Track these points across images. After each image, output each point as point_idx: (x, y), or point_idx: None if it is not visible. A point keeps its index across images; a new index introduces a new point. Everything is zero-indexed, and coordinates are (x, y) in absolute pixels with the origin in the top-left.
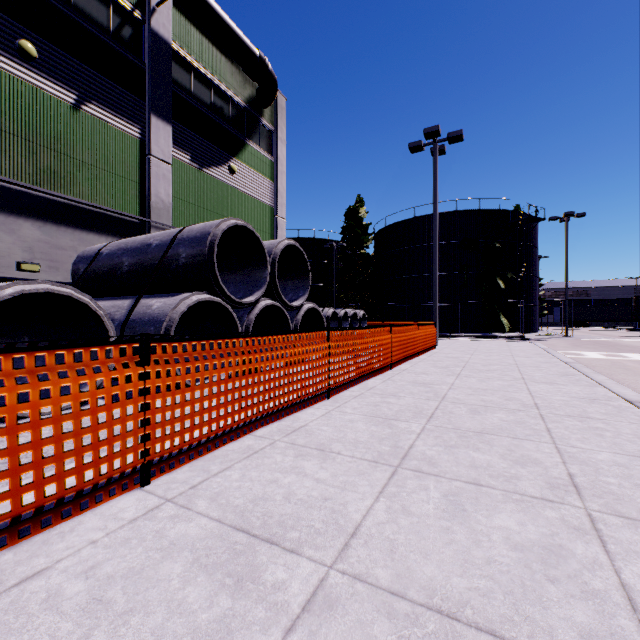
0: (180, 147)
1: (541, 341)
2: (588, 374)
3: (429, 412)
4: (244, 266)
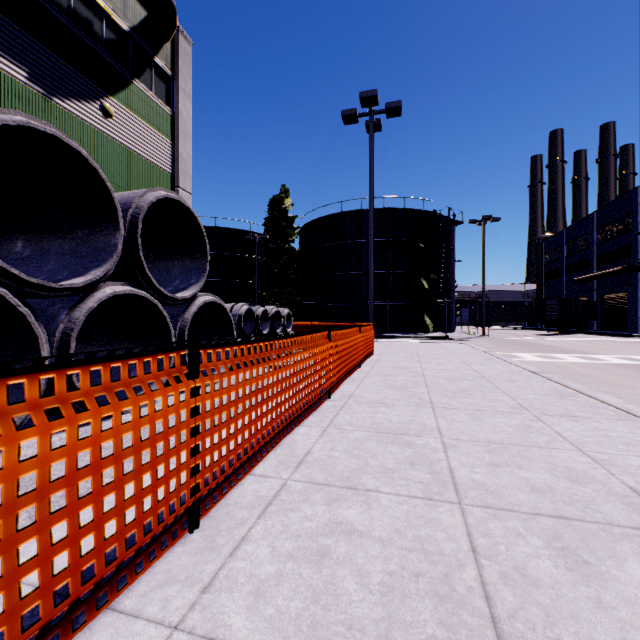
0: (6, 53)
1: (466, 341)
2: (588, 393)
3: (472, 584)
4: (77, 225)
